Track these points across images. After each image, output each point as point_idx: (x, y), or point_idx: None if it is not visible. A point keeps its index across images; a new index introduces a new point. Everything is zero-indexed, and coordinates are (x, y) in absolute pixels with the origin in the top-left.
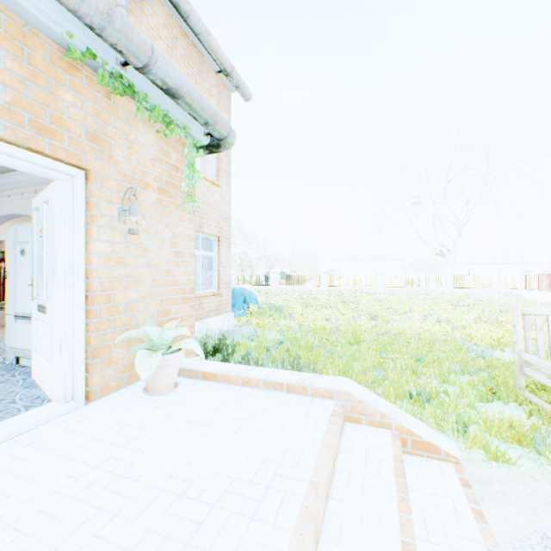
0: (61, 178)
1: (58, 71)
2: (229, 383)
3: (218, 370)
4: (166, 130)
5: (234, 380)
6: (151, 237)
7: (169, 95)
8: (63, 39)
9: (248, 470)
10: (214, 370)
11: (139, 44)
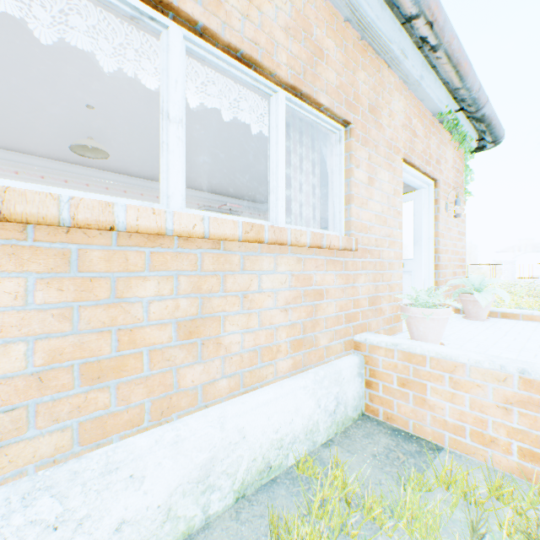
0: (425, 188)
1: (429, 127)
2: (531, 321)
3: (518, 311)
4: (459, 145)
5: (537, 318)
6: (450, 220)
7: (477, 122)
8: (437, 109)
9: None
10: (514, 311)
11: (483, 98)
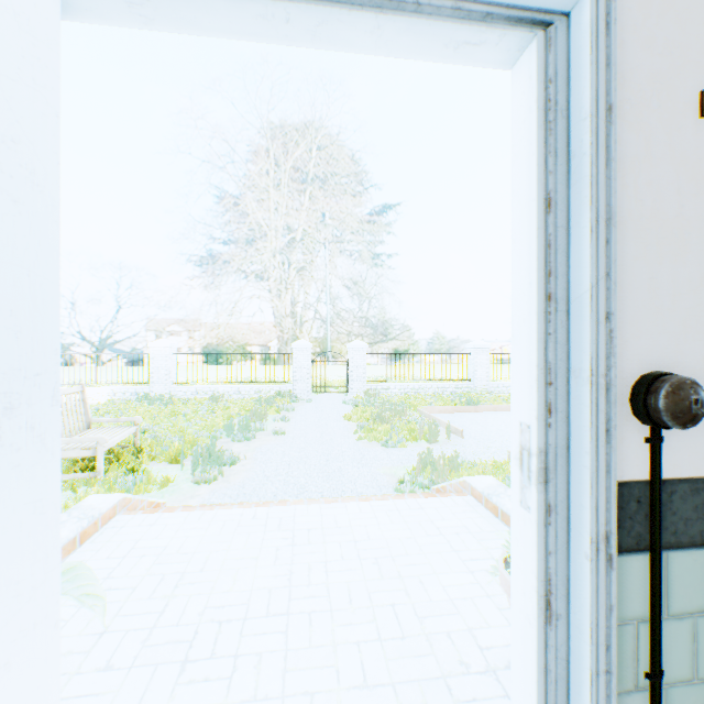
0: (75, 16)
1: None
2: None
3: None
4: None
5: None
6: None
7: None
8: None
9: (255, 528)
10: None
11: None
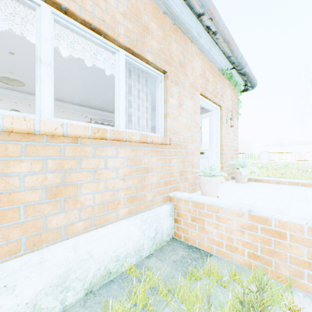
0: (215, 110)
1: (217, 77)
2: (268, 183)
3: (262, 178)
4: (234, 88)
5: (271, 181)
6: (229, 128)
7: (242, 75)
8: (221, 67)
9: (309, 196)
10: (260, 178)
11: (244, 63)
